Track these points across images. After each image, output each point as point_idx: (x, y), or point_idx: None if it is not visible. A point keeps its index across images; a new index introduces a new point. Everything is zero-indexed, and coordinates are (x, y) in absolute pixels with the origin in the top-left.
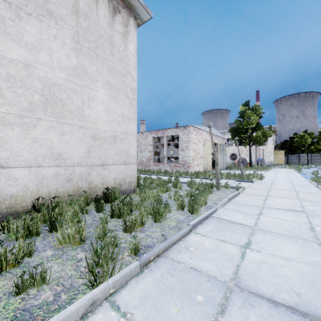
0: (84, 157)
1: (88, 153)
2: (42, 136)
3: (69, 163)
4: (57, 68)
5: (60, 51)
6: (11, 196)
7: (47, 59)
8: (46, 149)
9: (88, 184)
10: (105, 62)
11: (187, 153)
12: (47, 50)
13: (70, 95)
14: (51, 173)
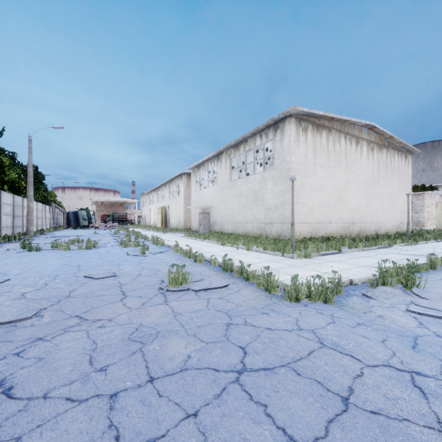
0: (399, 219)
1: (400, 218)
2: (393, 213)
3: (397, 221)
4: (395, 190)
5: (395, 185)
6: (389, 231)
7: (393, 189)
8: (393, 217)
9: (400, 230)
10: (403, 181)
11: (421, 215)
12: (393, 186)
13: (397, 198)
14: (394, 225)
